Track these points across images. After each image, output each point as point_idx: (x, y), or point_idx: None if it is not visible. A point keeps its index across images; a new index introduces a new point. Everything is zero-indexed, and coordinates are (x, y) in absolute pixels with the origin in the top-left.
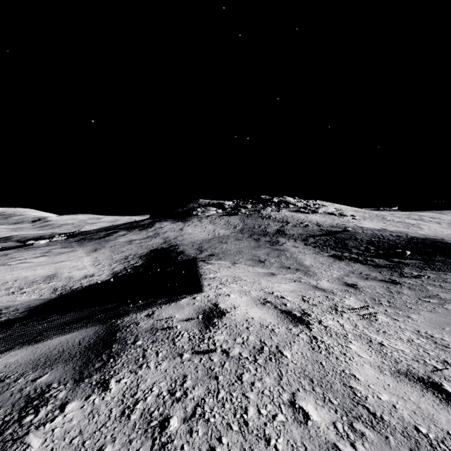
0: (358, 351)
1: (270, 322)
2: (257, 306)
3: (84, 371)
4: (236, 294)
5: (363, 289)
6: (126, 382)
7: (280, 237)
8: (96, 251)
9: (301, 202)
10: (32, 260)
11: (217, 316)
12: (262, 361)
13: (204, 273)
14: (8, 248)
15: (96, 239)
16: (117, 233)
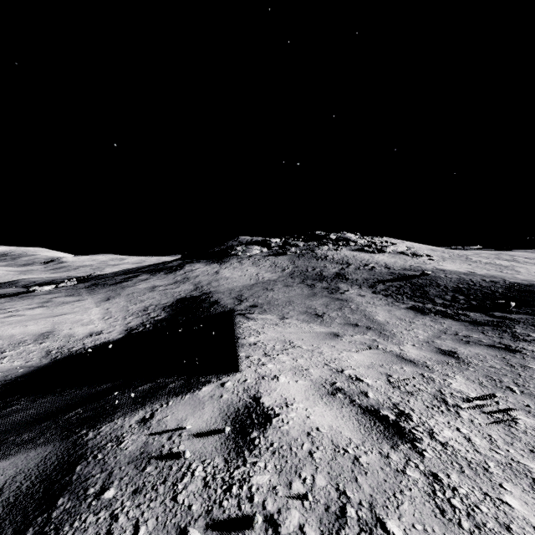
0: (527, 514)
1: (350, 438)
2: (323, 401)
3: None
4: (288, 375)
5: (470, 361)
6: None
7: (341, 283)
8: (108, 301)
9: (364, 239)
10: (25, 312)
11: (257, 425)
12: None
13: (241, 336)
14: (6, 295)
15: (111, 285)
16: (137, 277)
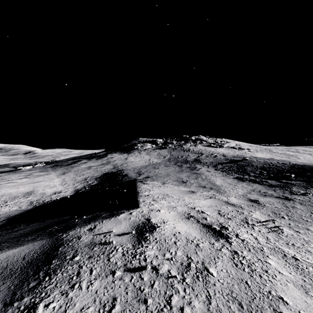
0: (277, 267)
1: (195, 236)
2: (183, 221)
3: (18, 291)
4: (165, 209)
5: (264, 204)
6: (54, 307)
7: (197, 164)
8: (64, 174)
9: (211, 139)
10: (17, 180)
11: (149, 231)
12: (190, 279)
13: (140, 191)
14: (4, 172)
15: (65, 166)
16: (80, 161)
